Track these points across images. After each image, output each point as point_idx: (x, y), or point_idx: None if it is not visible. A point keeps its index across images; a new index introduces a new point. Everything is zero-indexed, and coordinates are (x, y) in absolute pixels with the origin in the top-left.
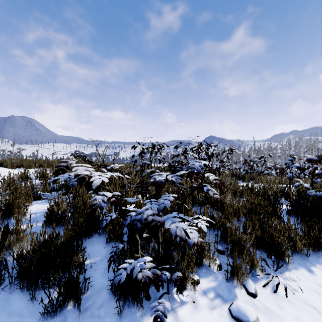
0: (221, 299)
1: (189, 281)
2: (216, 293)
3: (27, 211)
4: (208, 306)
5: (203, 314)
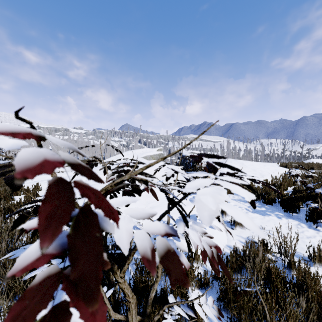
0: None
1: None
2: None
3: (287, 188)
4: None
5: None
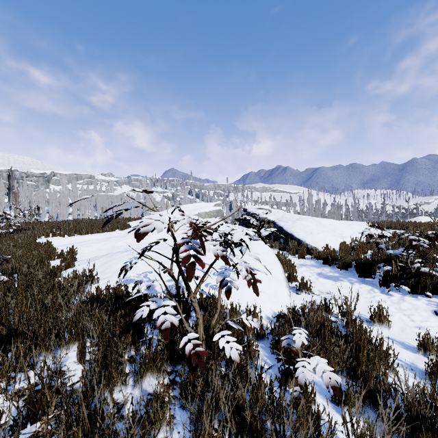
0: (437, 306)
1: (419, 291)
2: (437, 304)
3: (368, 251)
4: (424, 303)
5: (416, 302)
